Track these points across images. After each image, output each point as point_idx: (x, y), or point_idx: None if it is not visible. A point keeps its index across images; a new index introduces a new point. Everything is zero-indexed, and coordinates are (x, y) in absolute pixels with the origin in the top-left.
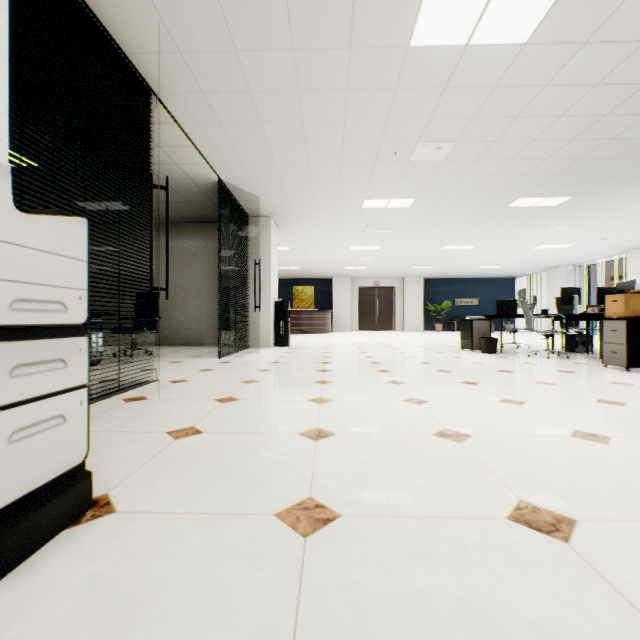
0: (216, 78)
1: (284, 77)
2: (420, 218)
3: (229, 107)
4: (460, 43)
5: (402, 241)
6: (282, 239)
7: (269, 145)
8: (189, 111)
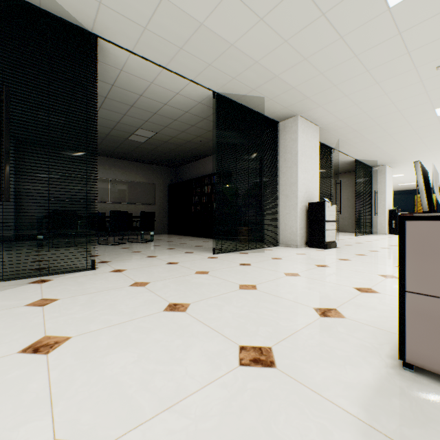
0: (355, 141)
1: (382, 134)
2: None
3: (360, 144)
4: None
5: None
6: (396, 171)
7: (379, 147)
8: (344, 148)
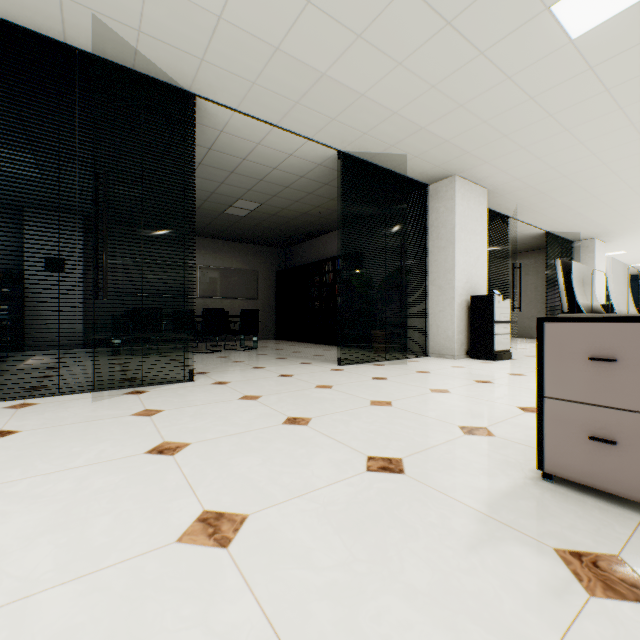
0: (542, 206)
1: (582, 196)
2: None
3: (550, 210)
4: None
5: None
6: (612, 247)
7: (580, 213)
8: (527, 217)
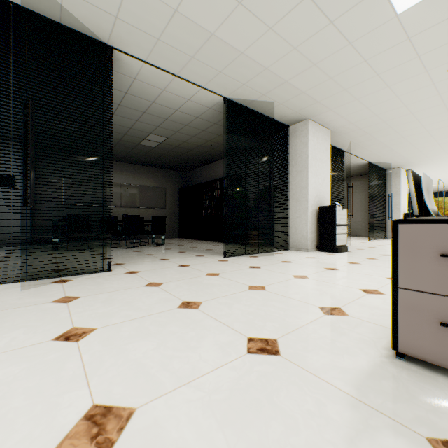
0: (367, 144)
1: (395, 137)
2: None
3: (372, 147)
4: None
5: None
6: None
7: (392, 149)
8: (356, 151)
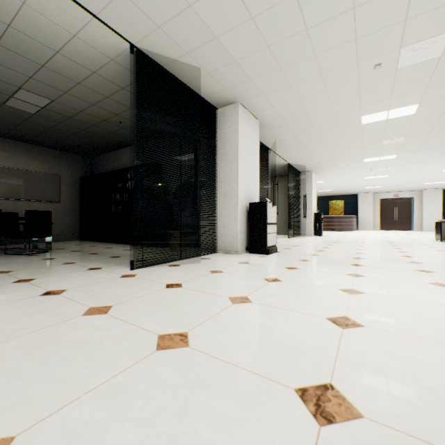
0: (290, 143)
1: (314, 138)
2: (407, 161)
3: (294, 147)
4: (383, 120)
5: (402, 171)
6: (318, 178)
7: (309, 152)
8: (280, 150)
